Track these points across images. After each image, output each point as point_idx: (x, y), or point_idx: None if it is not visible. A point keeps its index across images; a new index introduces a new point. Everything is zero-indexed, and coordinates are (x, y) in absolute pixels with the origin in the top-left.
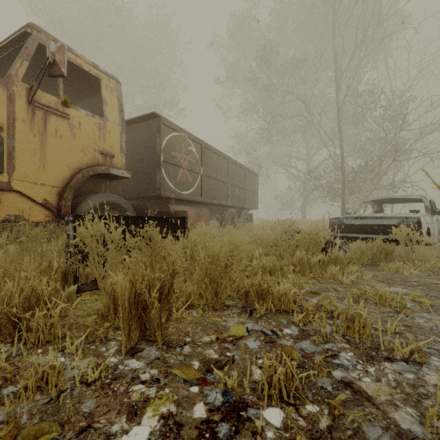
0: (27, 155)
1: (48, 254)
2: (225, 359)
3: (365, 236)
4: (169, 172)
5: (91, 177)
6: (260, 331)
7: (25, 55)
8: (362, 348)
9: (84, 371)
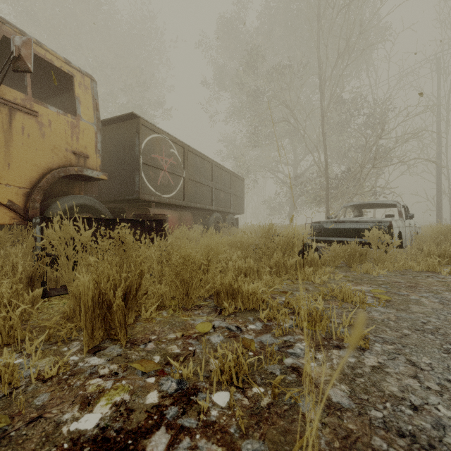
0: None
1: (12, 257)
2: (186, 353)
3: (343, 240)
4: (149, 175)
5: (64, 178)
6: (225, 327)
7: None
8: (317, 338)
9: (42, 369)
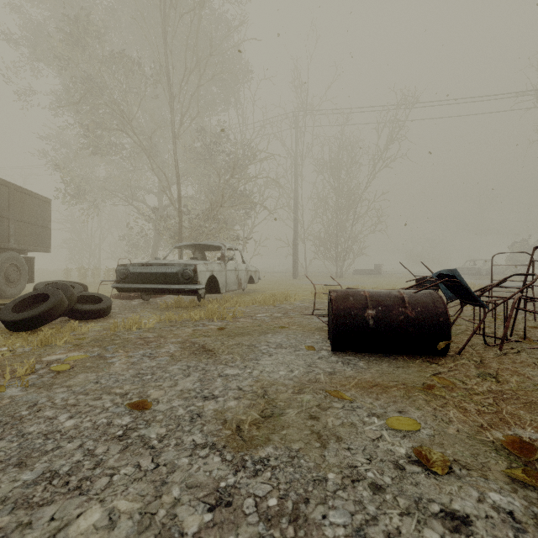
0: None
1: None
2: None
3: (149, 287)
4: None
5: None
6: None
7: None
8: None
9: None
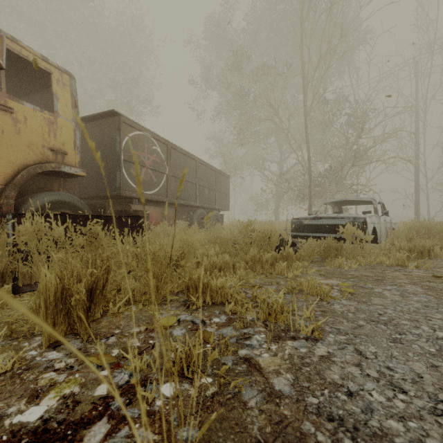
0: None
1: None
2: (145, 346)
3: (320, 235)
4: (130, 172)
5: (42, 174)
6: (190, 321)
7: None
8: (275, 330)
9: None
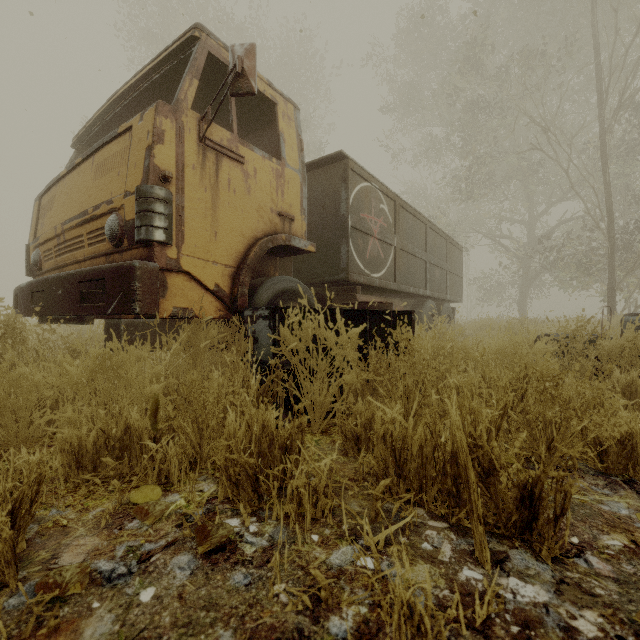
0: (197, 219)
1: (240, 366)
2: None
3: None
4: (357, 244)
5: None
6: None
7: (193, 70)
8: None
9: (442, 596)
